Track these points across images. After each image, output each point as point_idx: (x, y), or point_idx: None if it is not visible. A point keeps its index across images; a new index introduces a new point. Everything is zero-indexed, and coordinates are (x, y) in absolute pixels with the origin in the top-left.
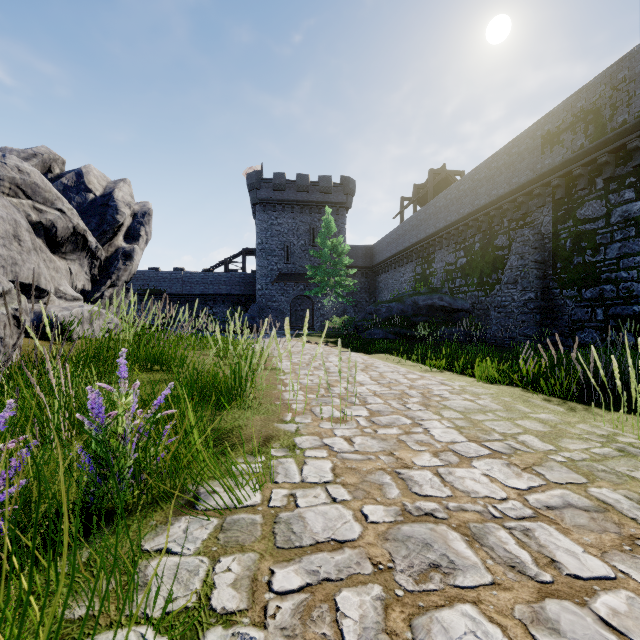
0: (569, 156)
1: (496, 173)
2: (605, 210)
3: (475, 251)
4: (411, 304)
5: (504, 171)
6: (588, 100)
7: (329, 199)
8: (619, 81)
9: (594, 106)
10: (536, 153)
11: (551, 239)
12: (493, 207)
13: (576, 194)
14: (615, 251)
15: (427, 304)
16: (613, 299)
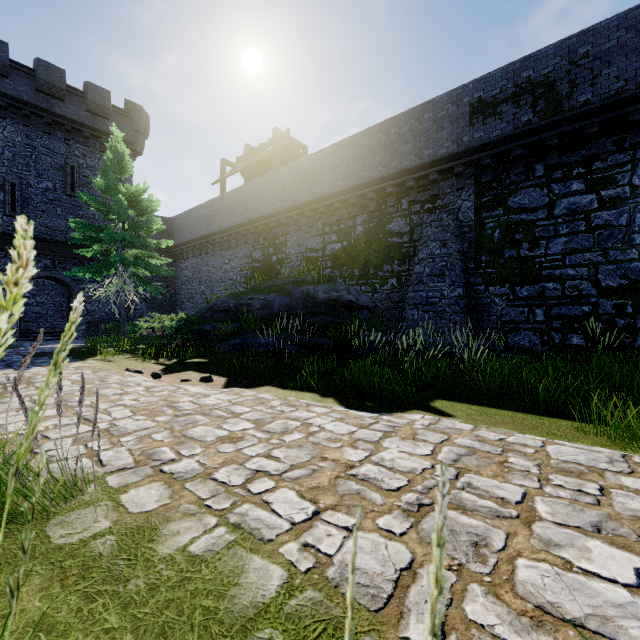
0: (512, 131)
1: (398, 140)
2: (547, 200)
3: (356, 236)
4: (301, 297)
5: (411, 139)
6: (538, 71)
7: (105, 127)
8: (580, 56)
9: (546, 79)
10: (461, 123)
11: (473, 228)
12: (392, 182)
13: (508, 179)
14: (560, 246)
15: (330, 298)
16: (557, 298)
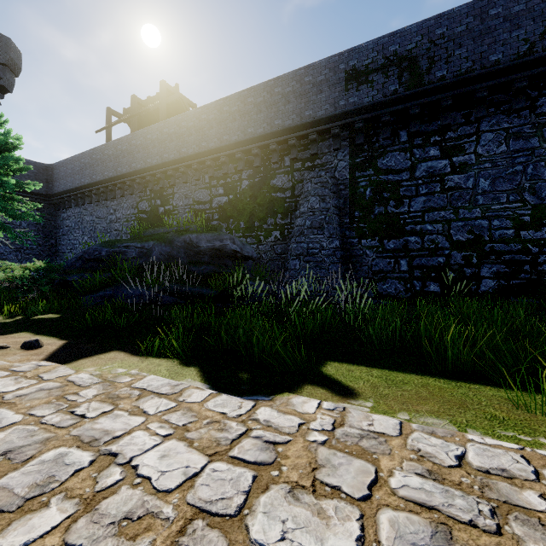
0: (381, 99)
1: (281, 100)
2: (410, 163)
3: (242, 190)
4: (184, 246)
5: (293, 100)
6: (403, 46)
7: None
8: (437, 36)
9: (410, 54)
10: (338, 88)
11: (348, 186)
12: (276, 139)
13: (378, 143)
14: (420, 204)
15: (213, 247)
16: (418, 250)
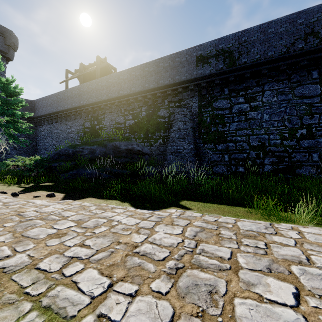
0: (215, 72)
1: (163, 70)
2: (229, 105)
3: (142, 117)
4: (112, 148)
5: (169, 70)
6: (226, 45)
7: None
8: (243, 41)
9: (229, 49)
10: (193, 65)
11: (198, 116)
12: (160, 91)
13: (213, 94)
14: (235, 126)
15: (128, 148)
16: (233, 150)
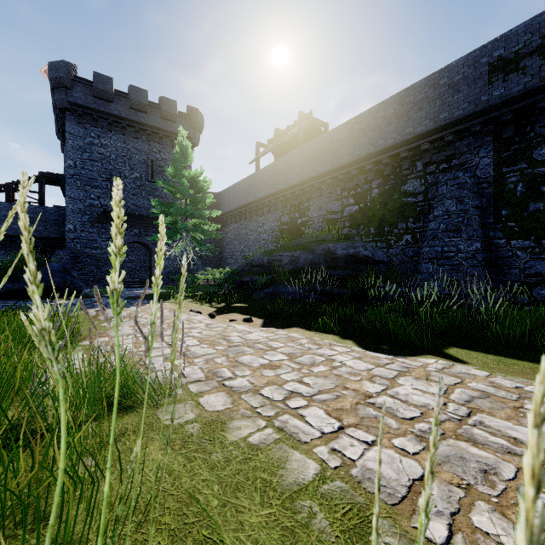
0: (537, 84)
1: (413, 108)
2: None
3: (372, 198)
4: (323, 253)
5: (426, 105)
6: None
7: (173, 129)
8: None
9: None
10: (479, 83)
11: (492, 183)
12: (407, 147)
13: (533, 132)
14: None
15: (348, 253)
16: None
